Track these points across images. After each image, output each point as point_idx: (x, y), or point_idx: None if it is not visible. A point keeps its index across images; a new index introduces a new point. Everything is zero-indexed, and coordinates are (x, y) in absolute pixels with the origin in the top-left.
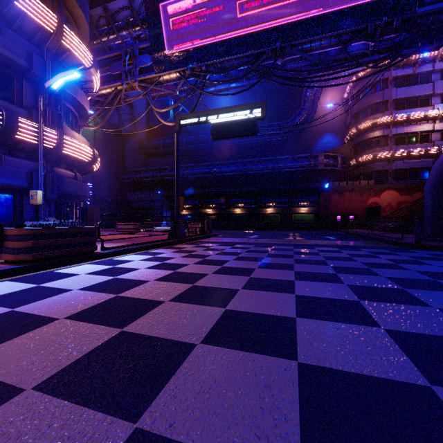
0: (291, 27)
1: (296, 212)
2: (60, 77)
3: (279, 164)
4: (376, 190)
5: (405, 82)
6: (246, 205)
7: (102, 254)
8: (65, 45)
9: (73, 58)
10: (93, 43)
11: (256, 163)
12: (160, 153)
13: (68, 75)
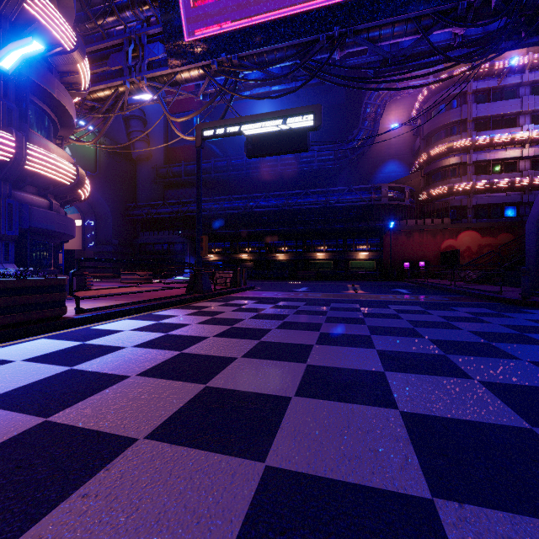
0: (355, 5)
1: (354, 258)
2: (12, 49)
3: (332, 197)
4: (453, 230)
5: (488, 97)
6: (291, 249)
7: (75, 320)
8: (31, 12)
9: (46, 34)
10: (86, 28)
11: (303, 196)
12: (182, 183)
13: (23, 46)
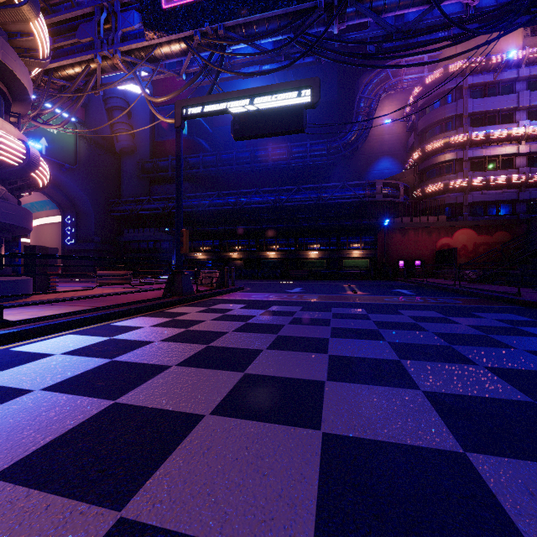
0: None
1: (347, 257)
2: None
3: (325, 193)
4: (448, 228)
5: (484, 92)
6: (283, 248)
7: None
8: None
9: None
10: None
11: (295, 192)
12: (169, 178)
13: None
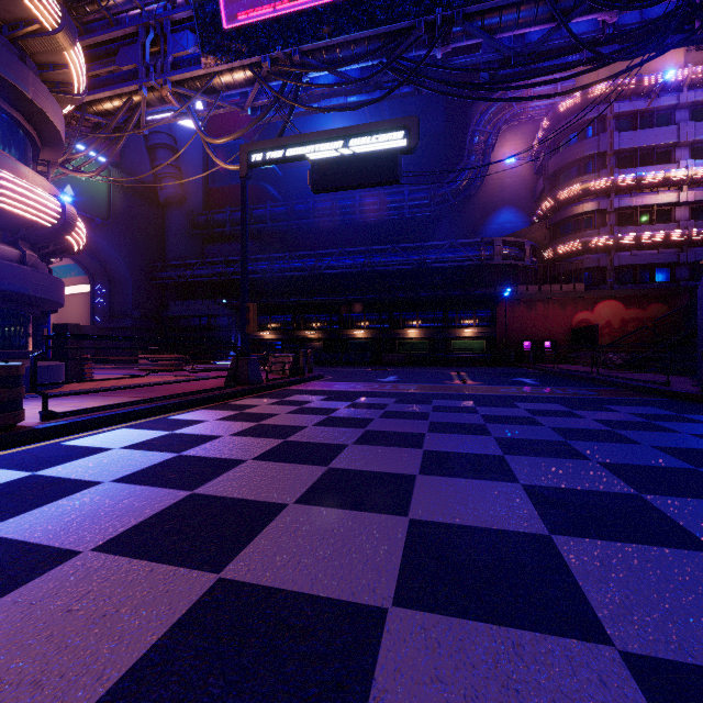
0: None
1: (457, 337)
2: None
3: (428, 255)
4: (588, 299)
5: (634, 123)
6: (374, 325)
7: (35, 431)
8: None
9: (13, 3)
10: (85, 11)
11: (390, 254)
12: (227, 235)
13: None
